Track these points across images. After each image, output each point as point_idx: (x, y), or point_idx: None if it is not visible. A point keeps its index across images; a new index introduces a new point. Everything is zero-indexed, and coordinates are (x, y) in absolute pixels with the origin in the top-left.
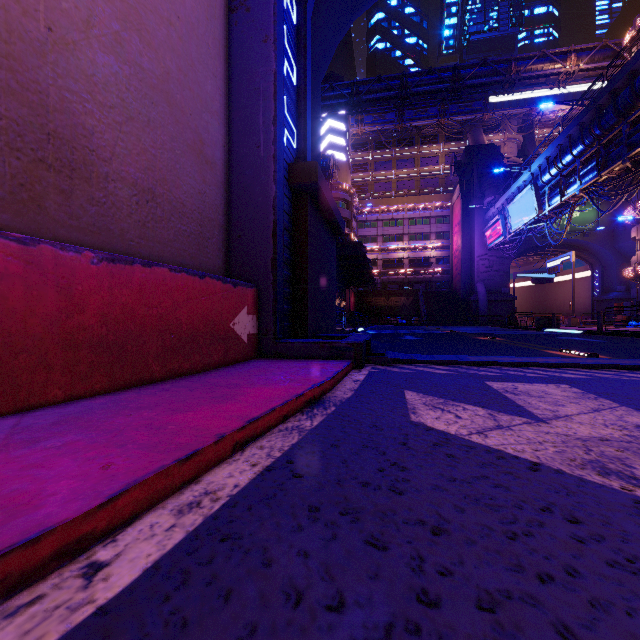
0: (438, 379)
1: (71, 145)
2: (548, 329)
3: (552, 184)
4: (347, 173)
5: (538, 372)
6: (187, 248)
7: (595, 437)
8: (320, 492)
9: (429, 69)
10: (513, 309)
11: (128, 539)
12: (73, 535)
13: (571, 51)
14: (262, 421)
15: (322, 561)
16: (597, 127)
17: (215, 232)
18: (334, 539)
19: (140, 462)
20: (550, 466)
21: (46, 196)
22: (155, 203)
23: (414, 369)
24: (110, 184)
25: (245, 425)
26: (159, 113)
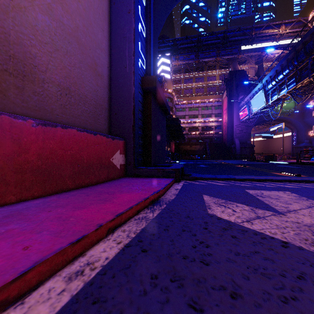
0: (220, 188)
1: (23, 62)
2: (271, 161)
3: (273, 89)
4: (171, 84)
5: (272, 184)
6: (88, 119)
7: None
8: (158, 263)
9: (211, 32)
10: (253, 151)
11: (32, 302)
12: None
13: (282, 23)
14: (125, 214)
15: None
16: (296, 60)
17: (103, 111)
18: (167, 302)
19: (47, 244)
20: (294, 244)
21: (8, 90)
22: (70, 95)
23: (206, 182)
24: (45, 84)
25: (114, 218)
26: (72, 48)
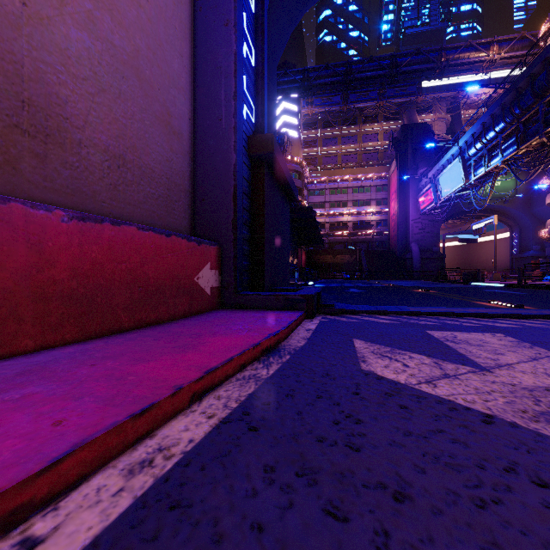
0: (383, 328)
1: (45, 112)
2: (474, 283)
3: (477, 157)
4: (299, 148)
5: (473, 322)
6: (156, 210)
7: (540, 387)
8: (275, 448)
9: (370, 57)
10: (443, 265)
11: (71, 507)
12: (6, 507)
13: (494, 41)
14: (220, 371)
15: (278, 537)
16: (517, 107)
17: (181, 196)
18: (290, 507)
19: (93, 417)
20: (503, 418)
21: (21, 159)
22: (126, 168)
23: (360, 319)
24: (83, 150)
25: (203, 376)
26: (129, 86)
